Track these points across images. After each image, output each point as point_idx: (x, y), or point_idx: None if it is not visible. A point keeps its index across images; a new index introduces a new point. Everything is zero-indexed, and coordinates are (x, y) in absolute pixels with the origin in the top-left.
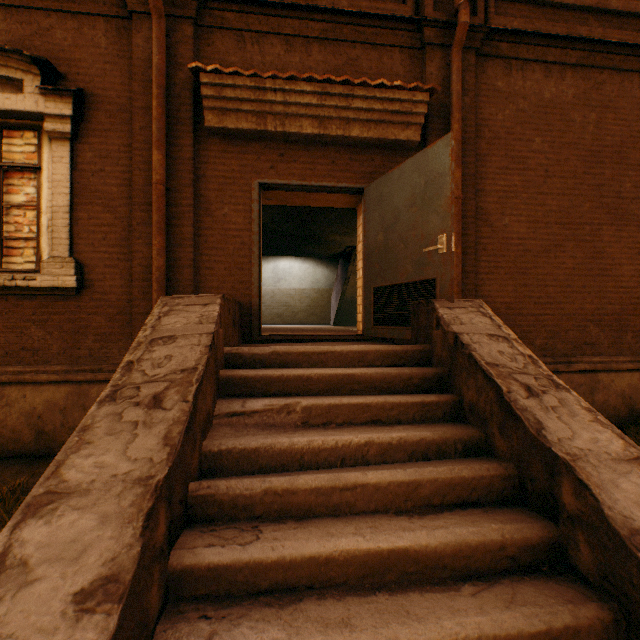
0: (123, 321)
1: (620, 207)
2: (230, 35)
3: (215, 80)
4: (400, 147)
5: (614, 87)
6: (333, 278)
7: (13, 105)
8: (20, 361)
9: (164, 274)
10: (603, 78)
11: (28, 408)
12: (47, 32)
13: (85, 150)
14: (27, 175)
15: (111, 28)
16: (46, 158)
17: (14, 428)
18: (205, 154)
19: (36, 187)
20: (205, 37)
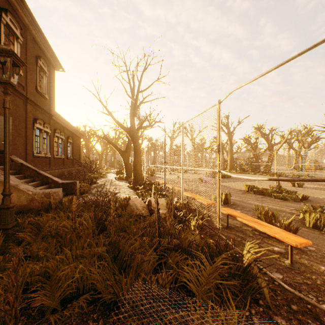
0: None
1: (20, 132)
2: None
3: None
4: None
5: (19, 101)
6: None
7: None
8: None
9: None
10: (17, 98)
11: None
12: None
13: None
14: None
15: None
16: None
17: None
18: None
19: None
20: None
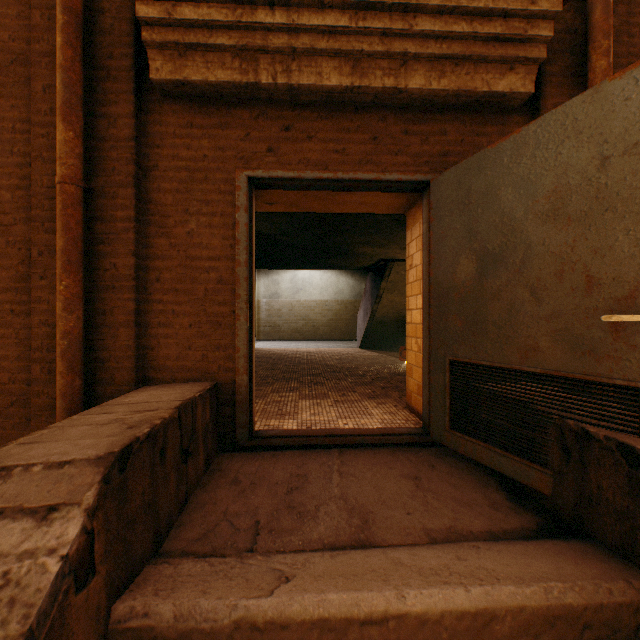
0: (20, 416)
1: None
2: None
3: None
4: (492, 108)
5: None
6: (358, 288)
7: None
8: None
9: (78, 342)
10: None
11: None
12: None
13: None
14: None
15: None
16: None
17: None
18: (157, 130)
19: None
20: None
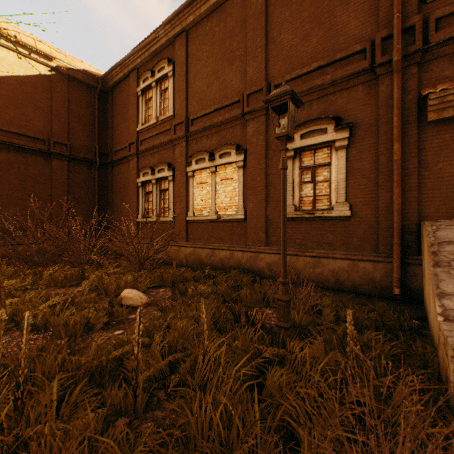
0: (371, 231)
1: None
2: (443, 59)
3: (439, 95)
4: None
5: None
6: None
7: (322, 140)
8: (322, 248)
9: (400, 207)
10: None
11: (331, 268)
12: (334, 102)
13: (351, 151)
14: (323, 167)
15: (365, 88)
16: (333, 158)
17: (326, 276)
18: (423, 136)
19: (327, 172)
20: (423, 68)
